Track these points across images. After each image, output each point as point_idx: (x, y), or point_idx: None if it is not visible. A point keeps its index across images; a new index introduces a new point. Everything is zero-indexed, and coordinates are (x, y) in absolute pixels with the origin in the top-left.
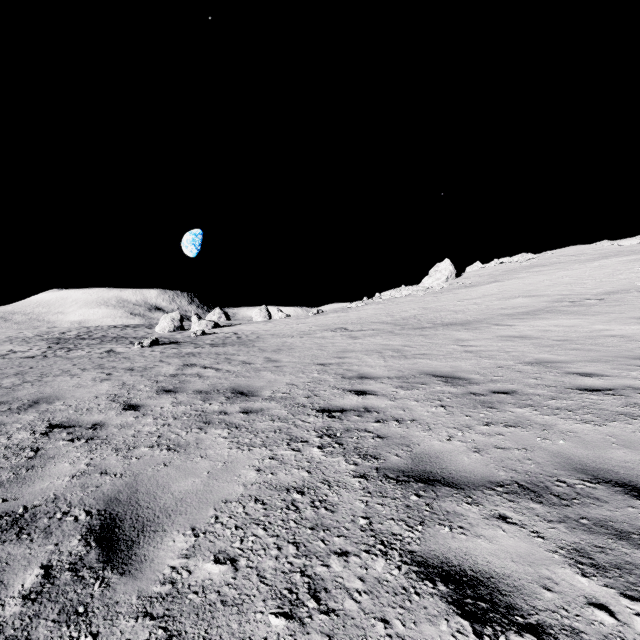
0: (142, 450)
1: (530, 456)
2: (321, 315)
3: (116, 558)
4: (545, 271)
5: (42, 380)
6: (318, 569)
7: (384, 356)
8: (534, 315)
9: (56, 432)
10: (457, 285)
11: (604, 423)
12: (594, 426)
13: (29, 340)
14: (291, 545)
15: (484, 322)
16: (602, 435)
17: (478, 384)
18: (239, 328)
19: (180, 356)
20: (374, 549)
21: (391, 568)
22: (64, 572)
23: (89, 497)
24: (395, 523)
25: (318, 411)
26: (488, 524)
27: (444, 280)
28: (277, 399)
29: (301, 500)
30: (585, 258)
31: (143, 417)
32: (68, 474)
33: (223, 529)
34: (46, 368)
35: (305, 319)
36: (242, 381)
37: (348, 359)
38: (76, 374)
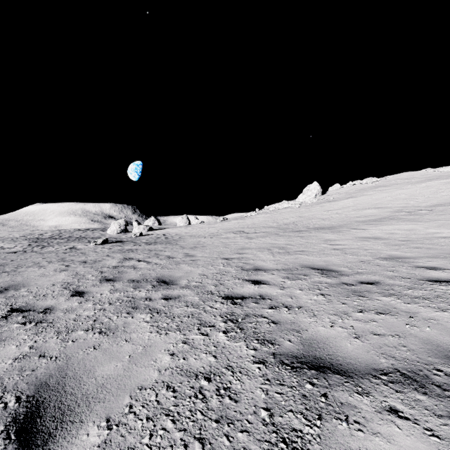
0: (78, 333)
1: (404, 343)
2: (226, 221)
3: None
4: (387, 190)
5: (17, 270)
6: None
7: (273, 252)
8: (381, 222)
9: (14, 315)
10: (323, 200)
11: None
12: None
13: (16, 239)
14: (197, 442)
15: (345, 227)
16: None
17: (348, 276)
18: (167, 231)
19: (122, 252)
20: (276, 449)
21: None
22: None
23: (23, 381)
24: (294, 416)
25: (223, 298)
26: (382, 419)
27: (313, 196)
28: (191, 287)
29: (208, 387)
30: (415, 181)
31: (85, 302)
32: (12, 357)
33: (135, 420)
34: (22, 261)
35: (214, 224)
36: (166, 272)
37: (246, 254)
38: (43, 266)
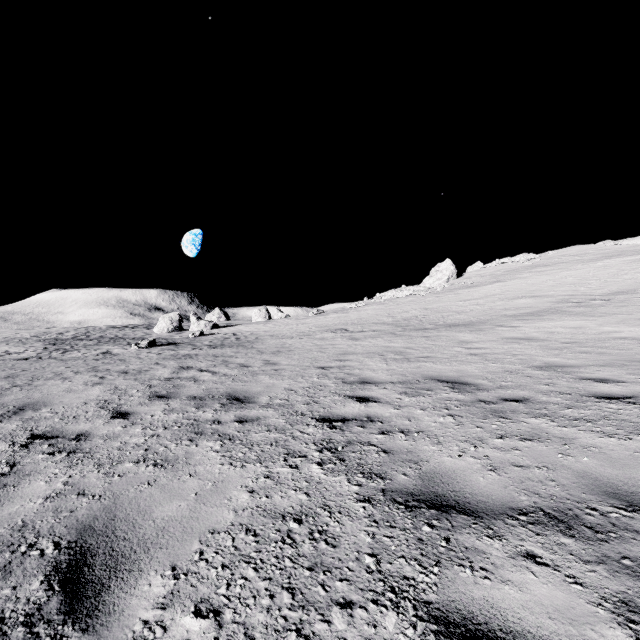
0: (126, 466)
1: (553, 476)
2: (321, 315)
3: (80, 608)
4: (548, 271)
5: (32, 384)
6: (317, 626)
7: (386, 359)
8: (539, 316)
9: (37, 444)
10: (458, 285)
11: (629, 437)
12: (619, 440)
13: (26, 341)
14: (286, 592)
15: (488, 323)
16: (629, 451)
17: (487, 390)
18: (238, 329)
19: (177, 358)
20: (383, 598)
21: (404, 626)
22: (17, 627)
23: (61, 525)
24: (406, 562)
25: (318, 420)
26: (515, 565)
27: (445, 280)
28: (274, 406)
29: (298, 531)
30: (588, 258)
31: (131, 426)
32: (42, 495)
33: (208, 569)
34: (38, 371)
35: (305, 319)
36: (239, 386)
37: (349, 362)
38: (68, 377)
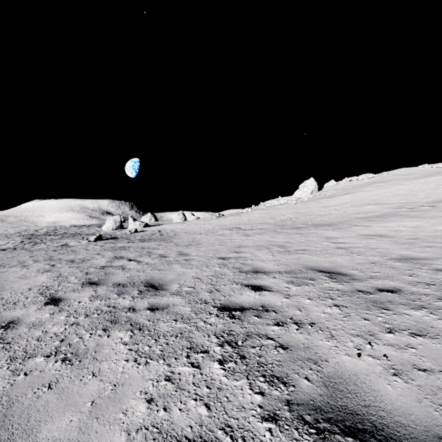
0: (36, 361)
1: None
2: (221, 218)
3: None
4: (384, 186)
5: None
6: None
7: (272, 251)
8: (383, 218)
9: None
10: (320, 196)
11: None
12: None
13: (10, 236)
14: None
15: (345, 223)
16: None
17: (361, 280)
18: (162, 227)
19: (114, 249)
20: None
21: None
22: None
23: None
24: None
25: (219, 309)
26: None
27: (310, 193)
28: (183, 294)
29: None
30: (413, 176)
31: (58, 313)
32: None
33: None
34: (8, 259)
35: (210, 221)
36: (156, 274)
37: (243, 253)
38: (27, 265)
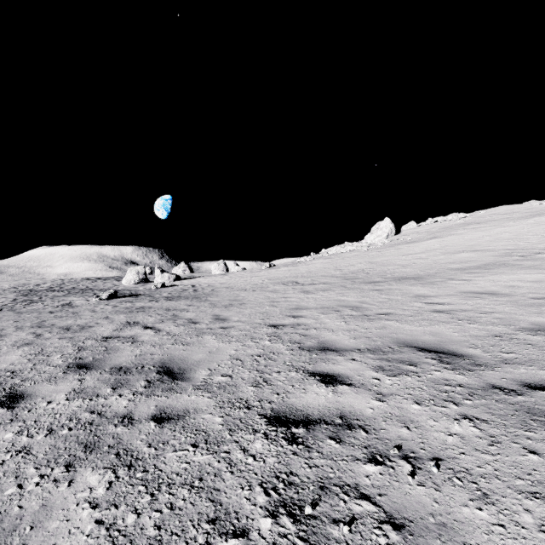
0: None
1: None
2: (273, 269)
3: None
4: (482, 228)
5: None
6: None
7: (343, 315)
8: (488, 269)
9: None
10: (398, 241)
11: None
12: None
13: (2, 292)
14: None
15: (437, 276)
16: None
17: (491, 367)
18: (198, 281)
19: (129, 311)
20: None
21: None
22: None
23: None
24: None
25: (269, 421)
26: None
27: (385, 237)
28: (213, 388)
29: None
30: (517, 216)
31: (6, 426)
32: None
33: None
34: None
35: (258, 272)
36: (178, 350)
37: (303, 319)
38: (4, 335)
